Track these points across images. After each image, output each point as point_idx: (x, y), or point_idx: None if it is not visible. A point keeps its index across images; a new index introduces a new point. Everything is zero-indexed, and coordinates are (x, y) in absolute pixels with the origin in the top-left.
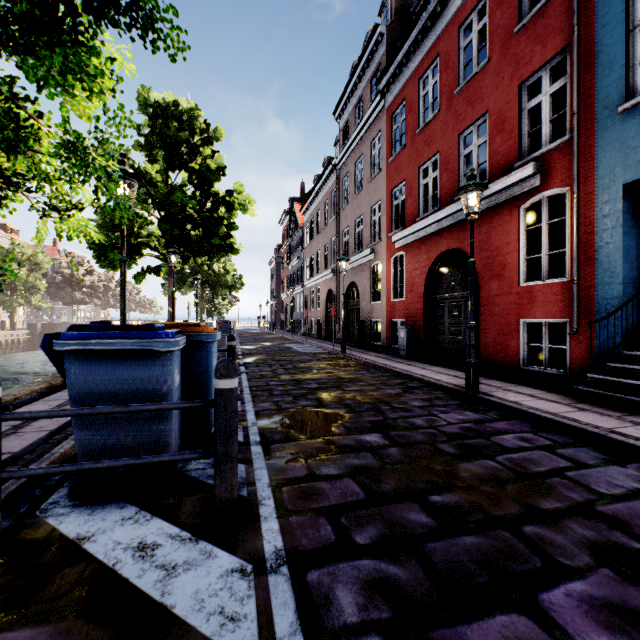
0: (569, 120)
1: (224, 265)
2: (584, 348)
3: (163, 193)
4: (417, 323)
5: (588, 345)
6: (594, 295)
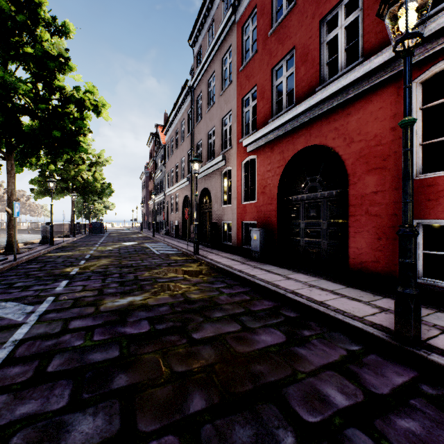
0: None
1: (93, 174)
2: None
3: None
4: (270, 225)
5: None
6: None
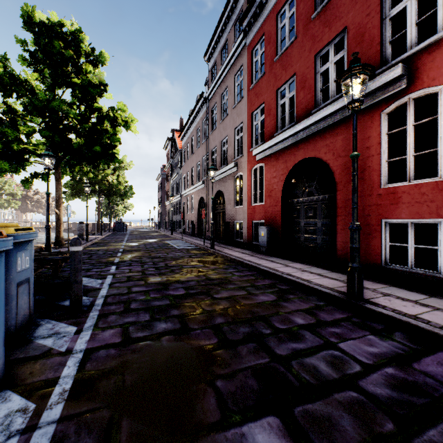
0: (440, 18)
1: (117, 177)
2: None
3: (43, 101)
4: (275, 223)
5: None
6: None
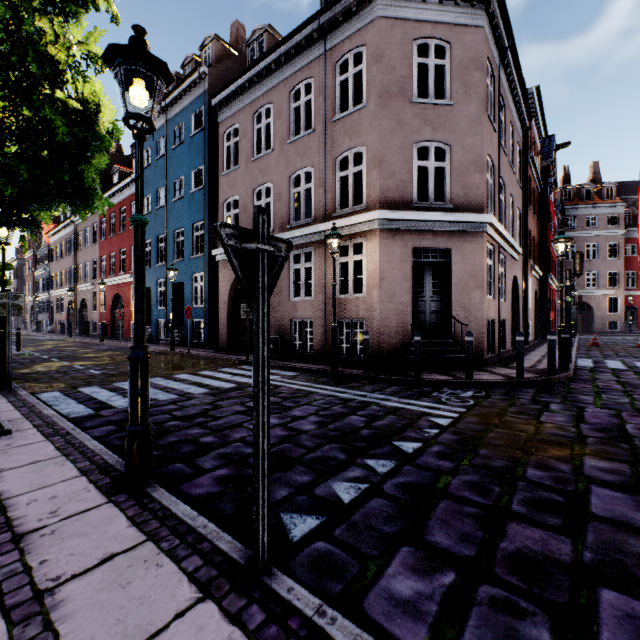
0: None
1: None
2: None
3: None
4: (110, 322)
5: None
6: None
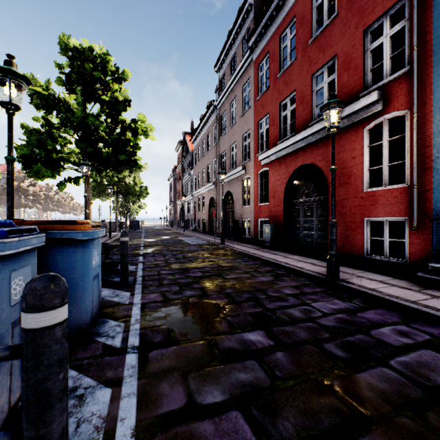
0: (407, 55)
1: (133, 179)
2: (422, 241)
3: (78, 117)
4: (278, 221)
5: (426, 239)
6: (431, 197)
